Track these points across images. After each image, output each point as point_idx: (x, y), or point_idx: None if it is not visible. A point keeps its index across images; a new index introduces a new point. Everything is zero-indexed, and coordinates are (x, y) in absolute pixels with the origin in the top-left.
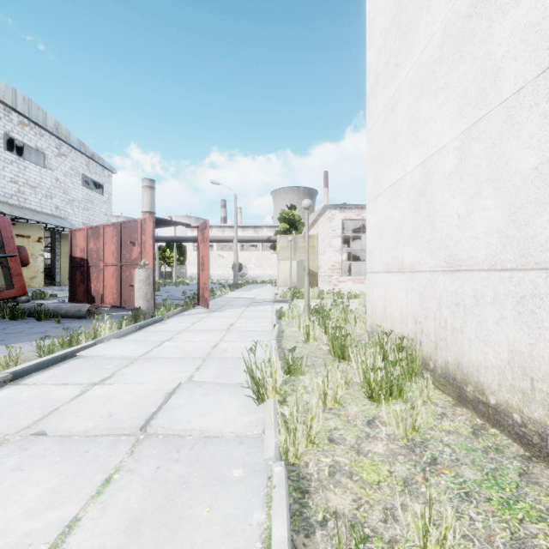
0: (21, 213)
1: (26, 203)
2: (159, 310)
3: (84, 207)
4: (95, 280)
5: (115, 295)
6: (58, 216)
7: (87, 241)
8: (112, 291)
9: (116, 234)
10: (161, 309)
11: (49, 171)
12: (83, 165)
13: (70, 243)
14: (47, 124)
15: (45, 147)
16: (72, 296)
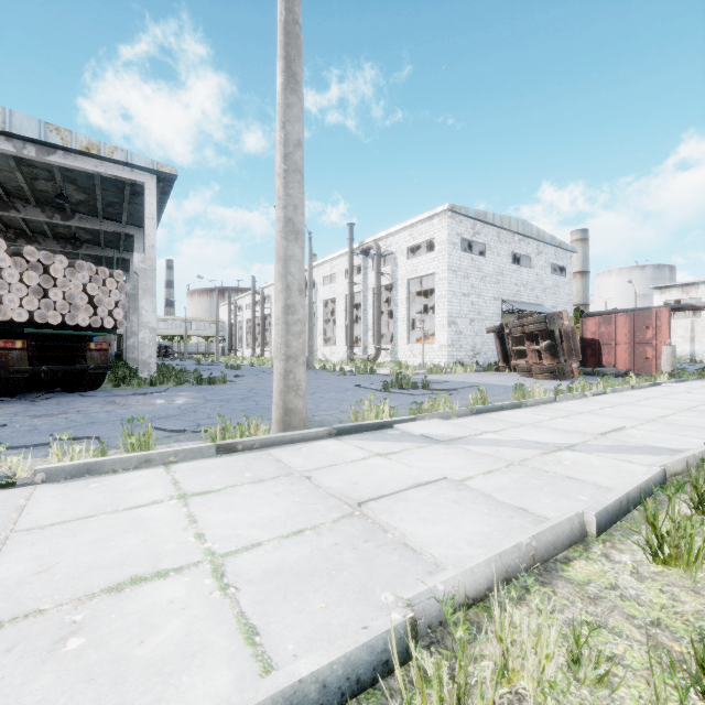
0: (523, 307)
1: (521, 298)
2: (683, 374)
3: (552, 292)
4: (606, 355)
5: (627, 365)
6: (537, 304)
7: (598, 327)
8: (624, 362)
9: (628, 321)
10: (680, 375)
11: (532, 270)
12: (552, 255)
13: (581, 328)
14: (532, 234)
15: (530, 251)
16: (582, 366)
